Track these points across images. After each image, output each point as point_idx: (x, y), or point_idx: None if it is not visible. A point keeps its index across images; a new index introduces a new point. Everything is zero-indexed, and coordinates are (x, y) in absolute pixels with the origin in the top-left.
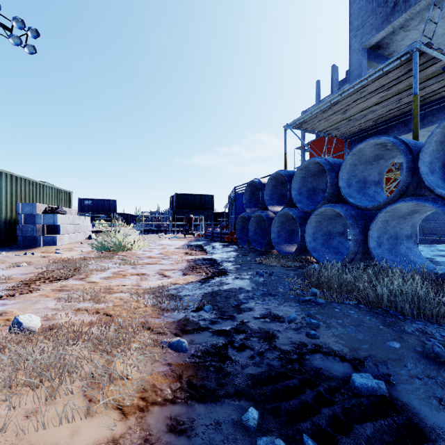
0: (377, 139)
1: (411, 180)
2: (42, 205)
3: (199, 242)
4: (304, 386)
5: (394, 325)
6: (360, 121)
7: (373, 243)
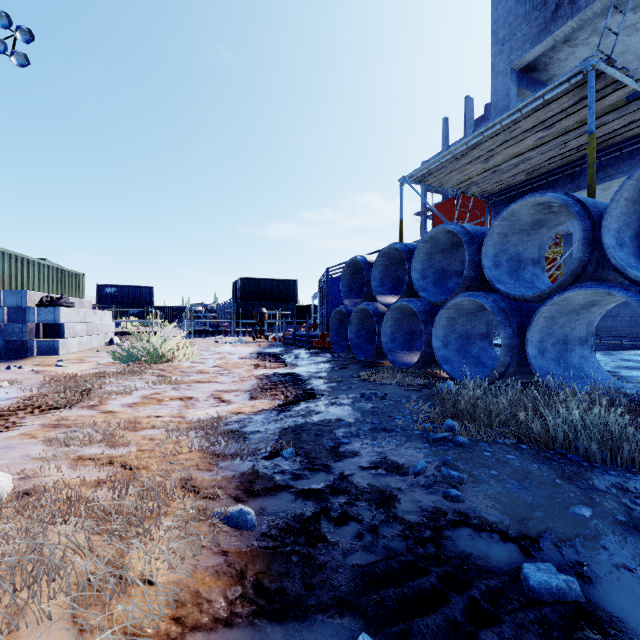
0: (540, 196)
1: (589, 257)
2: (37, 293)
3: (276, 348)
4: (446, 587)
5: (578, 478)
6: (508, 173)
7: (532, 350)
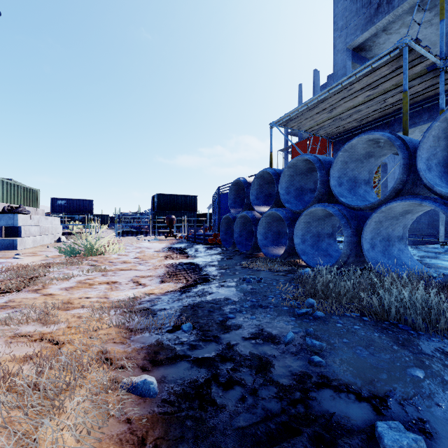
0: (371, 134)
1: (407, 178)
2: (0, 204)
3: (181, 244)
4: (315, 446)
5: (409, 344)
6: (345, 121)
7: (366, 245)
